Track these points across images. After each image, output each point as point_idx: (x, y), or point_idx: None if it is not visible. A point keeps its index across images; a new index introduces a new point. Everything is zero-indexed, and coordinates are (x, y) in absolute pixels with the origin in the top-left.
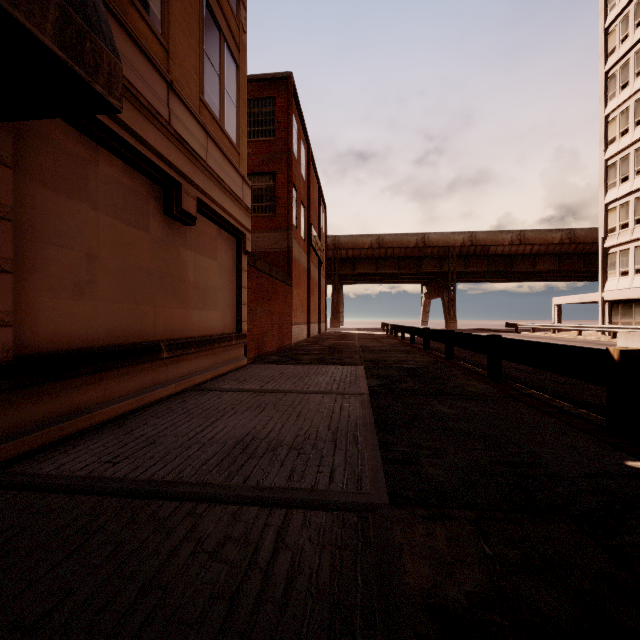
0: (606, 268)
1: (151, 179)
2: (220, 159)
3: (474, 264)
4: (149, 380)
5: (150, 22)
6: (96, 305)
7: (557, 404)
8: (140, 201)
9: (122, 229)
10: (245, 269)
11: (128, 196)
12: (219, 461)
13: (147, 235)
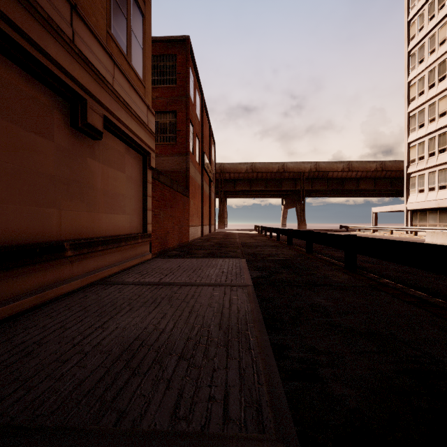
0: (409, 187)
1: (55, 92)
2: (126, 87)
3: (318, 184)
4: (51, 277)
5: None
6: None
7: (414, 293)
8: (42, 110)
9: (20, 134)
10: (150, 181)
11: (28, 103)
12: (95, 382)
13: (51, 143)
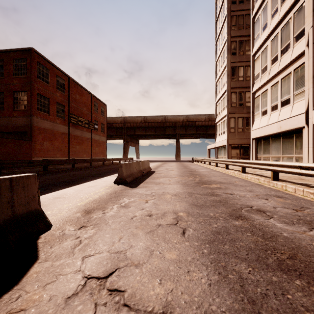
0: (216, 132)
1: None
2: None
3: (190, 130)
4: None
5: None
6: None
7: None
8: None
9: None
10: None
11: None
12: None
13: None
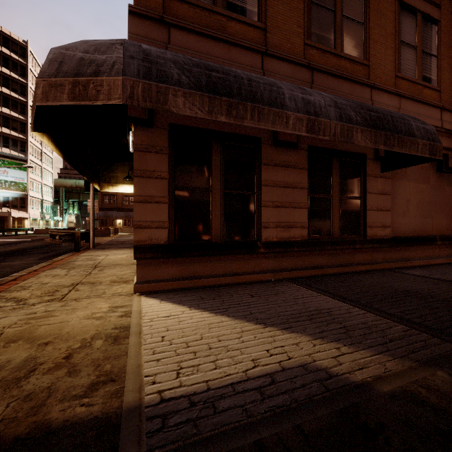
0: None
1: None
2: None
3: None
4: (430, 253)
5: (431, 86)
6: (409, 219)
7: None
8: (425, 170)
9: (418, 186)
10: None
11: (420, 171)
12: None
13: (428, 185)
